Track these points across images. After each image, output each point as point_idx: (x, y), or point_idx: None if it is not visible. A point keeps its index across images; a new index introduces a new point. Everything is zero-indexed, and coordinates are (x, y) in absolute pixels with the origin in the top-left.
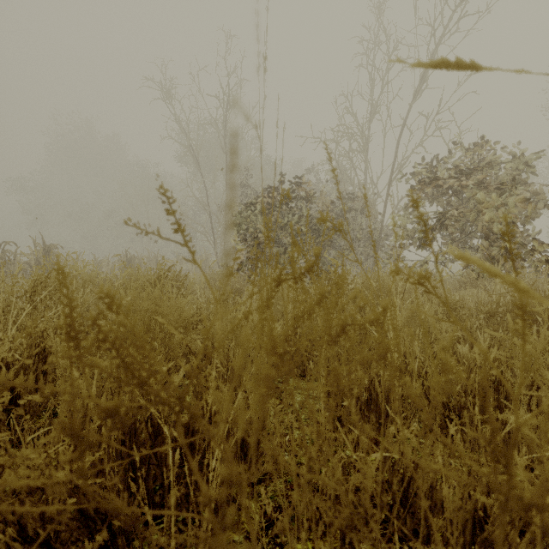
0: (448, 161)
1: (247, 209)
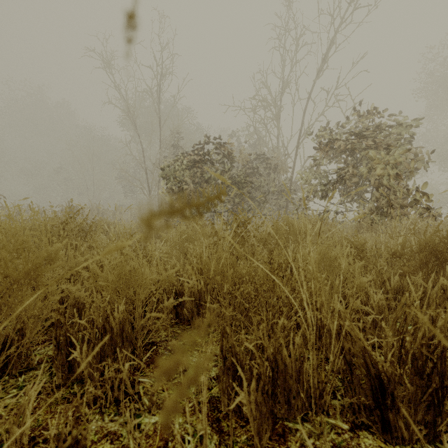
0: (345, 127)
1: (175, 164)
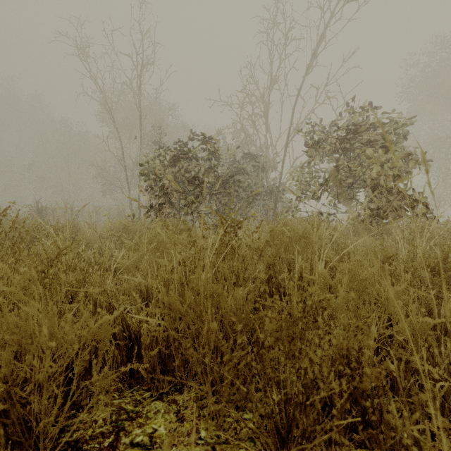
0: (337, 124)
1: (154, 160)
